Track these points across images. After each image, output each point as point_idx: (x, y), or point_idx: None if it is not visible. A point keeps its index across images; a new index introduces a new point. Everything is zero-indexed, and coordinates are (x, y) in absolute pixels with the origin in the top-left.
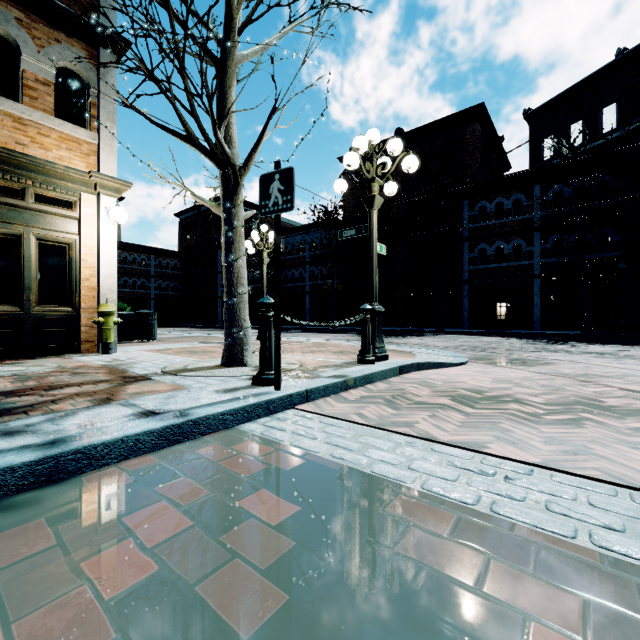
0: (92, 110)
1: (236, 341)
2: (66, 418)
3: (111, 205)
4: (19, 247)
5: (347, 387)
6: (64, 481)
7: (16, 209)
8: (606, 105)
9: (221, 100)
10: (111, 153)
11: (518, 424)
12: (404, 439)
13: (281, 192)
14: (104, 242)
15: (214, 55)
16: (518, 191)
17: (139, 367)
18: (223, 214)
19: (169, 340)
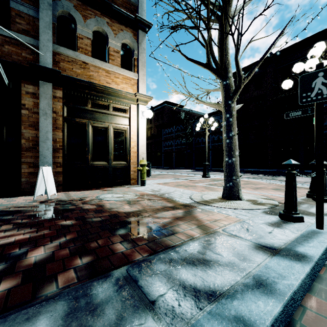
0: (135, 62)
1: (234, 184)
2: (213, 247)
3: (143, 109)
4: (106, 133)
5: None
6: (292, 325)
7: (105, 115)
8: None
9: (222, 40)
10: (143, 83)
11: None
12: None
13: (326, 85)
14: (140, 128)
15: (218, 14)
16: None
17: (176, 197)
18: (224, 108)
19: (155, 176)
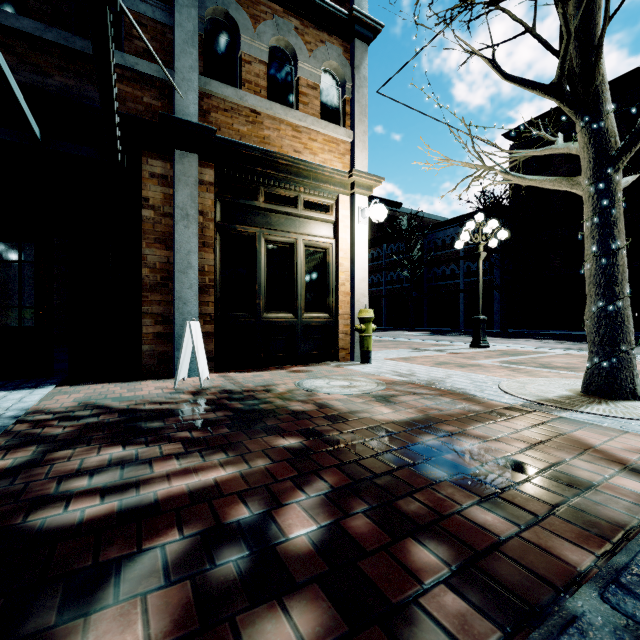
0: (346, 107)
1: (621, 363)
2: None
3: (363, 204)
4: (292, 255)
5: None
6: None
7: (290, 217)
8: None
9: (587, 29)
10: (363, 149)
11: None
12: None
13: None
14: (358, 244)
15: None
16: None
17: (469, 389)
18: (593, 185)
19: None
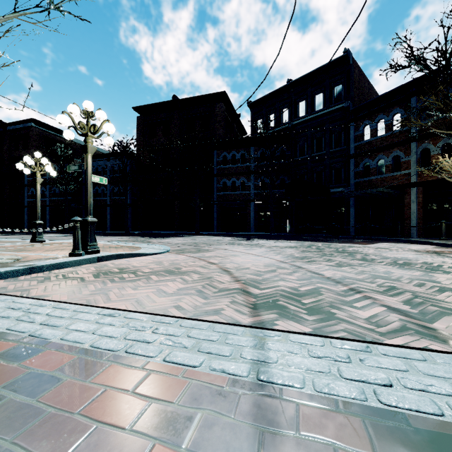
0: None
1: None
2: None
3: None
4: None
5: (31, 272)
6: None
7: None
8: (284, 108)
9: None
10: None
11: (102, 284)
12: (6, 298)
13: None
14: None
15: None
16: (243, 149)
17: None
18: None
19: None
